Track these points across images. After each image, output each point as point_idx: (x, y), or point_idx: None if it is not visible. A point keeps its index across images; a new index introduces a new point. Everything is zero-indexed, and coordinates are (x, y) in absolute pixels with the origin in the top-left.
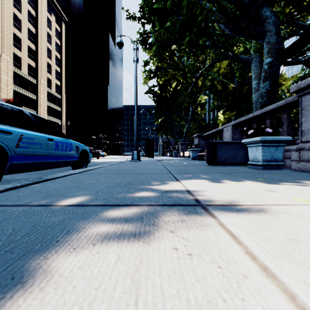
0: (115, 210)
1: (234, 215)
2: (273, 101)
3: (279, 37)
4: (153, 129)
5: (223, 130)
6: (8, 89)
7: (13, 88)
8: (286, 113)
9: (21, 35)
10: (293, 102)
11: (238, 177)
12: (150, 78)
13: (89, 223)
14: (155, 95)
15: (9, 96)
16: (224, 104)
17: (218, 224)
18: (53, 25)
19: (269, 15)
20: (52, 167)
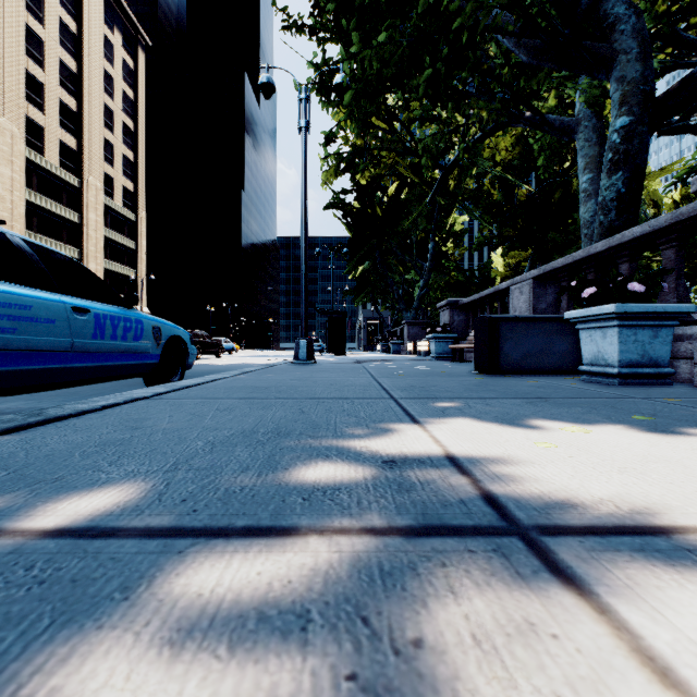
0: (204, 565)
1: (676, 595)
2: (633, 221)
3: (648, 65)
4: (345, 289)
5: (511, 290)
6: (14, 200)
7: (25, 196)
8: (673, 246)
9: (43, 76)
10: (694, 218)
11: (575, 410)
12: (339, 170)
13: (68, 658)
14: (350, 211)
15: (16, 214)
16: (508, 233)
17: (647, 671)
18: (117, 55)
19: (623, 13)
20: (86, 380)
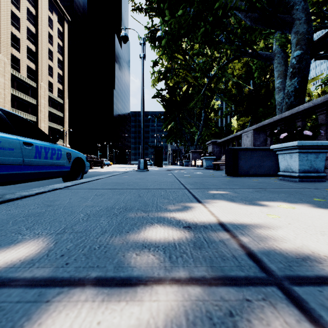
0: (61, 314)
1: None
2: (302, 102)
3: (310, 25)
4: (162, 136)
5: (242, 136)
6: (5, 93)
7: (11, 92)
8: (324, 113)
9: (19, 35)
10: None
11: (282, 195)
12: (159, 79)
13: None
14: (164, 99)
15: (6, 100)
16: (239, 109)
17: None
18: (54, 25)
19: (297, 0)
20: (31, 179)
